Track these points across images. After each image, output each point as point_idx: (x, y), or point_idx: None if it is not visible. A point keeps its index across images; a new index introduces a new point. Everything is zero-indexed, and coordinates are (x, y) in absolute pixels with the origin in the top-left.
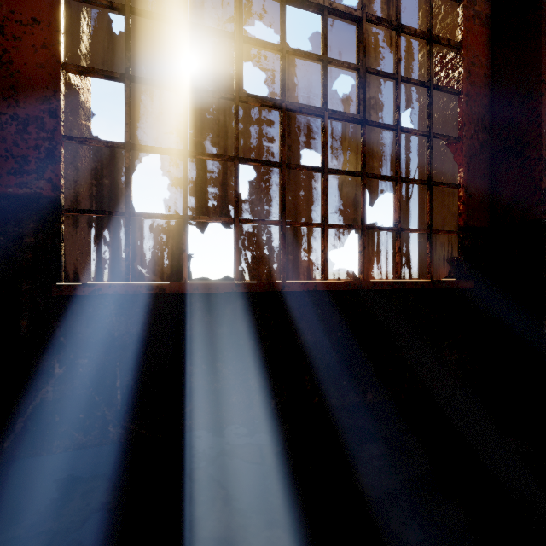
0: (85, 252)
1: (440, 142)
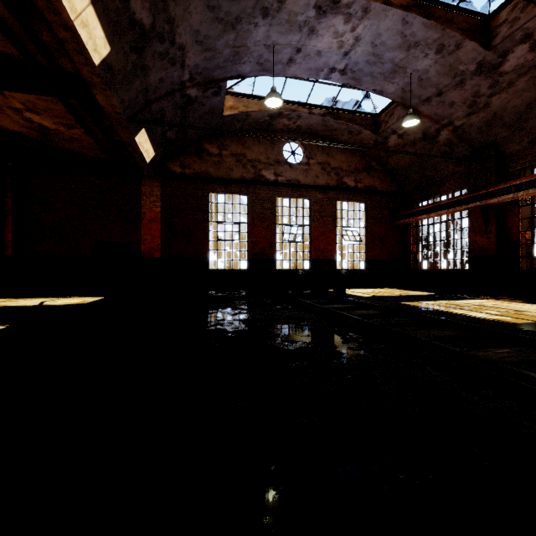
0: (528, 263)
1: None
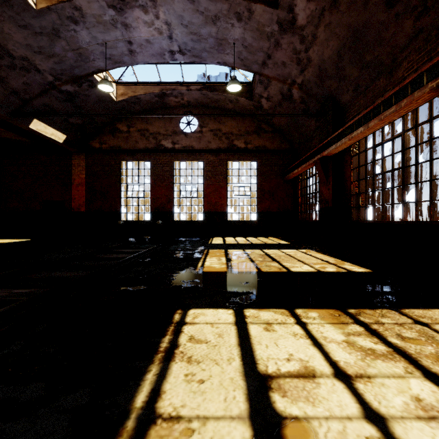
0: (363, 214)
1: None
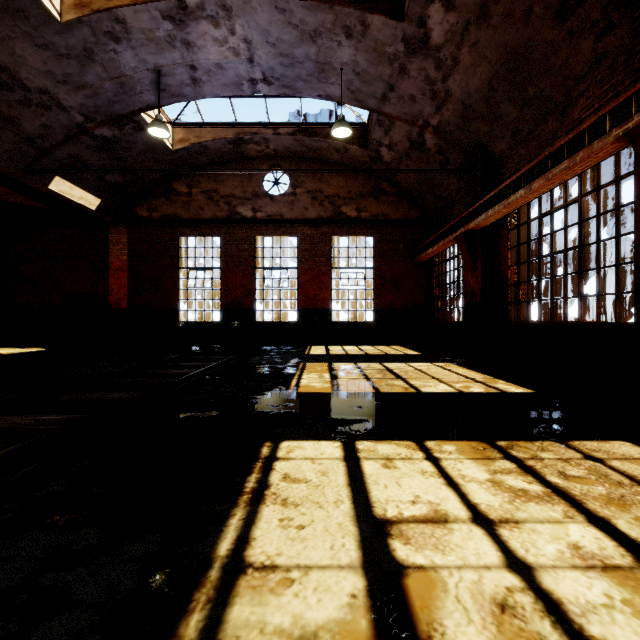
0: (525, 312)
1: None
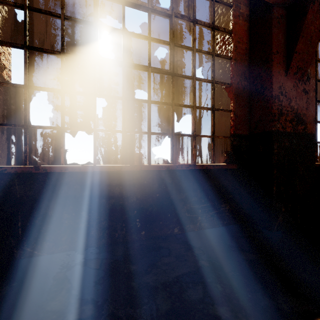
0: (6, 148)
1: (222, 86)
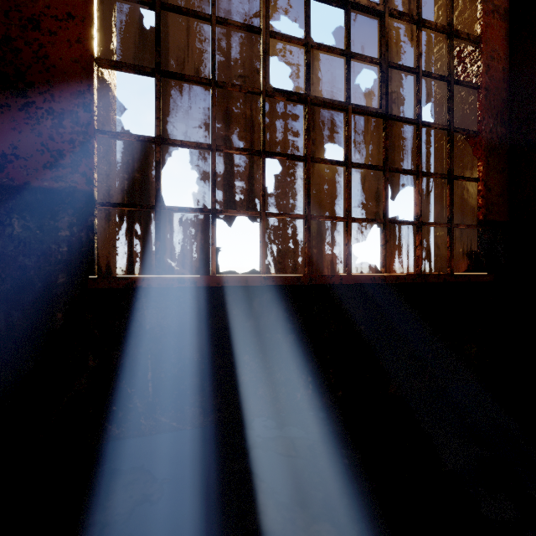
0: (112, 246)
1: (457, 137)
